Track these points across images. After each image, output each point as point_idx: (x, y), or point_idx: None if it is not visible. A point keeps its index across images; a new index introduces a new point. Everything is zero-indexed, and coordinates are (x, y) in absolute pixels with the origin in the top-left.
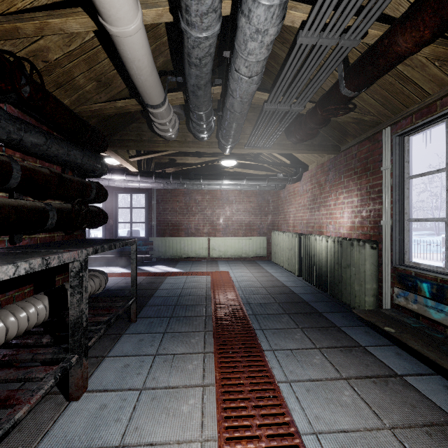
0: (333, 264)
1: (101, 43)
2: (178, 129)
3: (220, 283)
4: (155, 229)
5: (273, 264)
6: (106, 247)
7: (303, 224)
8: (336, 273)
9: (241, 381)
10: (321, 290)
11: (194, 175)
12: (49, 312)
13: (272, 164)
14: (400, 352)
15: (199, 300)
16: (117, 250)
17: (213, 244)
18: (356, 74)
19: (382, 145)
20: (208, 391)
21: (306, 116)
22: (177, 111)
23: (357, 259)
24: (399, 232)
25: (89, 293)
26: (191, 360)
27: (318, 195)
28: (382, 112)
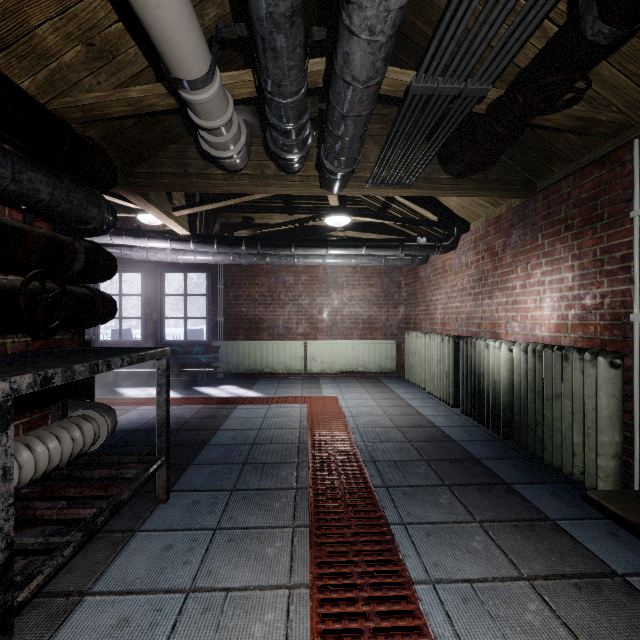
0: (523, 392)
1: None
2: (249, 152)
3: (323, 418)
4: (221, 328)
5: (408, 384)
6: (79, 369)
7: (460, 320)
8: (530, 407)
9: None
10: (498, 435)
11: (281, 240)
12: None
13: (409, 222)
14: None
15: (286, 453)
16: None
17: (312, 352)
18: None
19: (632, 169)
20: None
21: (488, 113)
22: (246, 119)
23: (577, 385)
24: None
25: (68, 454)
26: (261, 608)
27: (489, 271)
28: (639, 102)
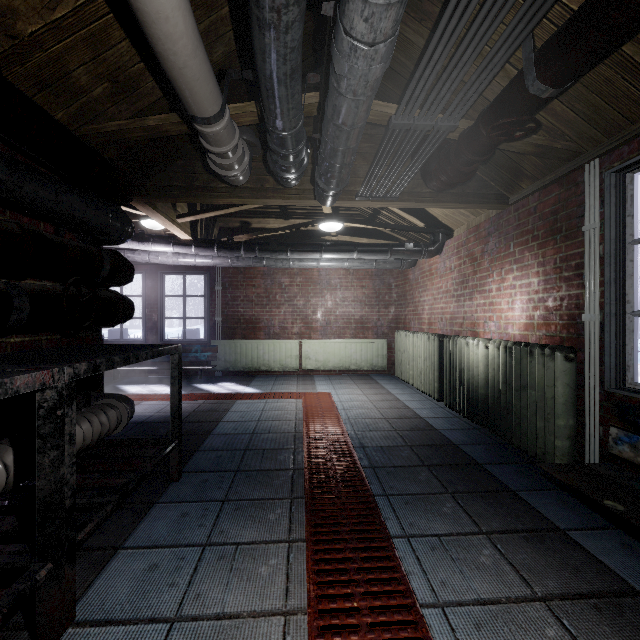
0: (497, 384)
1: (111, 8)
2: (250, 169)
3: (317, 411)
4: (219, 327)
5: (397, 380)
6: (117, 360)
7: (445, 320)
8: (502, 398)
9: (355, 604)
10: (476, 425)
11: (278, 245)
12: (14, 475)
13: (397, 229)
14: (628, 542)
15: (283, 441)
16: (164, 360)
17: (306, 350)
18: (561, 51)
19: (584, 189)
20: (294, 626)
21: (459, 141)
22: (248, 139)
23: (540, 377)
24: (616, 334)
25: (97, 436)
26: (266, 556)
27: (469, 275)
28: (586, 133)
